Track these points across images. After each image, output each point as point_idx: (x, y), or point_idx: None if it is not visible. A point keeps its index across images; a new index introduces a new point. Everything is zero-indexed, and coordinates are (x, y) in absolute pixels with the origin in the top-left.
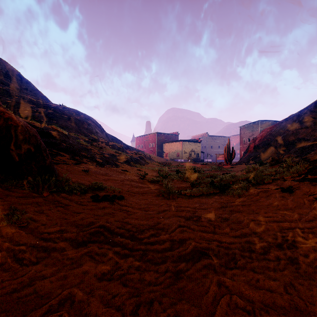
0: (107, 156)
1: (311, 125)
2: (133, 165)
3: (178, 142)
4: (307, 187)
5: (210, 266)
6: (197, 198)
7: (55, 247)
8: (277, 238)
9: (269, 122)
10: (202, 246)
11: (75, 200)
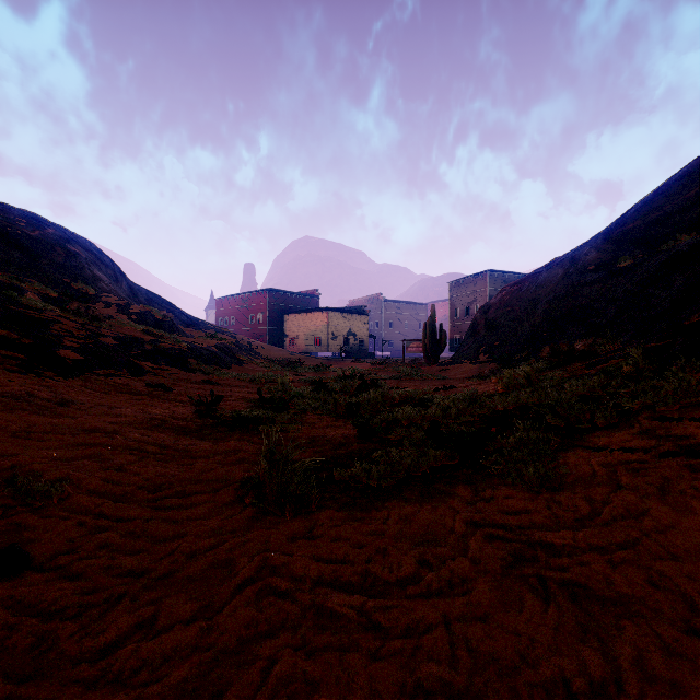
0: (108, 343)
1: (604, 277)
2: (197, 367)
3: (318, 312)
4: None
5: None
6: (398, 505)
7: None
8: None
9: (505, 274)
10: None
11: None
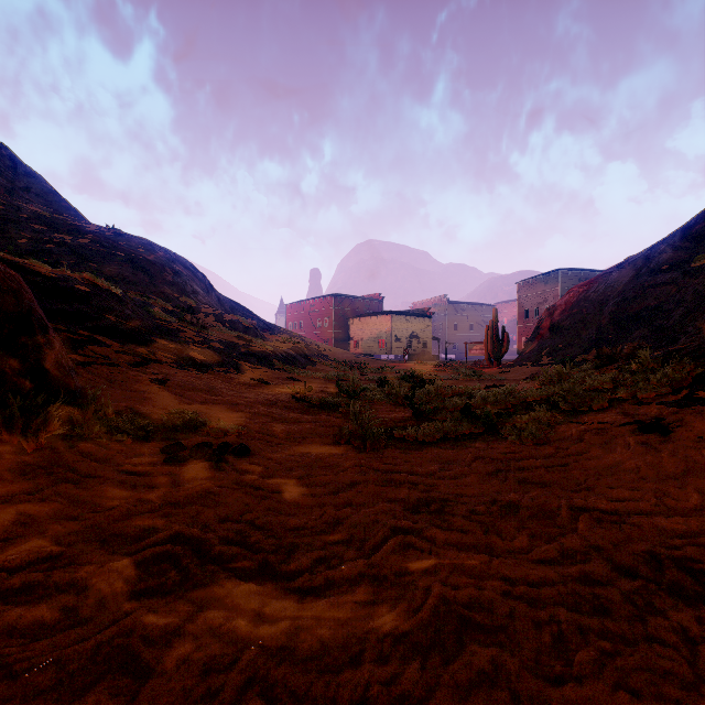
0: (217, 347)
1: (676, 277)
2: (280, 367)
3: (381, 316)
4: (704, 420)
5: (494, 673)
6: (434, 449)
7: (15, 622)
8: (660, 565)
9: (580, 272)
10: (463, 599)
11: (116, 461)
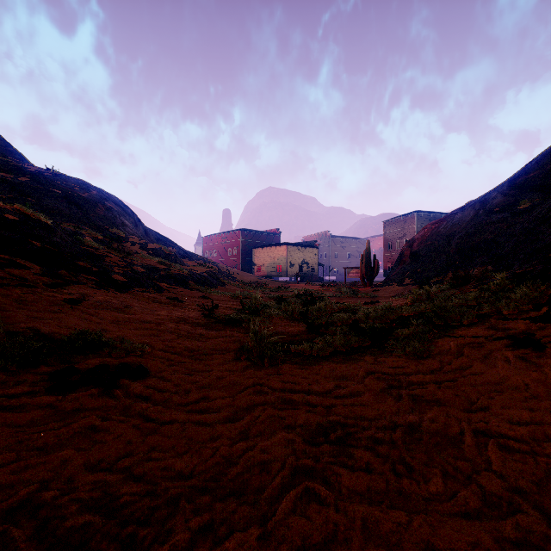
0: (139, 270)
1: (506, 217)
2: (195, 287)
3: (279, 246)
4: None
5: None
6: (328, 364)
7: None
8: None
9: (430, 214)
10: None
11: None
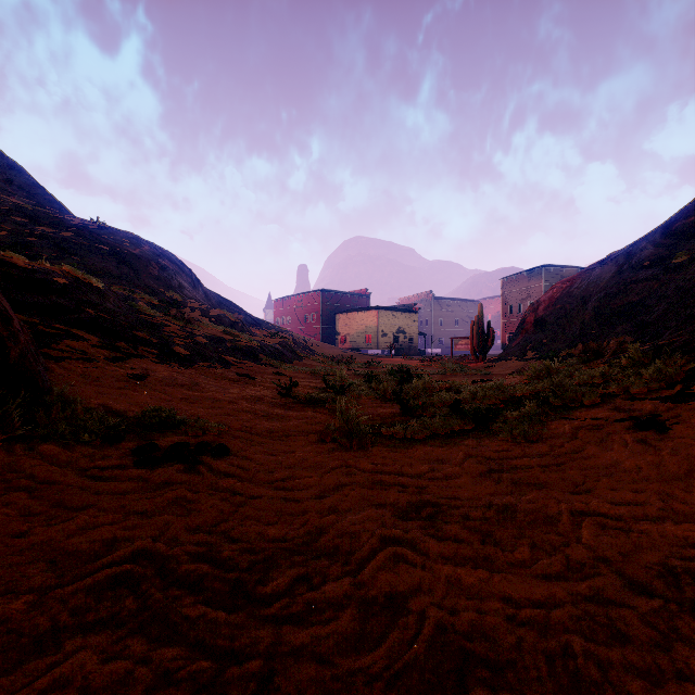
0: (202, 342)
1: (658, 273)
2: (267, 362)
3: (368, 311)
4: None
5: None
6: (423, 447)
7: None
8: (677, 580)
9: (562, 269)
10: (463, 627)
11: (80, 465)
